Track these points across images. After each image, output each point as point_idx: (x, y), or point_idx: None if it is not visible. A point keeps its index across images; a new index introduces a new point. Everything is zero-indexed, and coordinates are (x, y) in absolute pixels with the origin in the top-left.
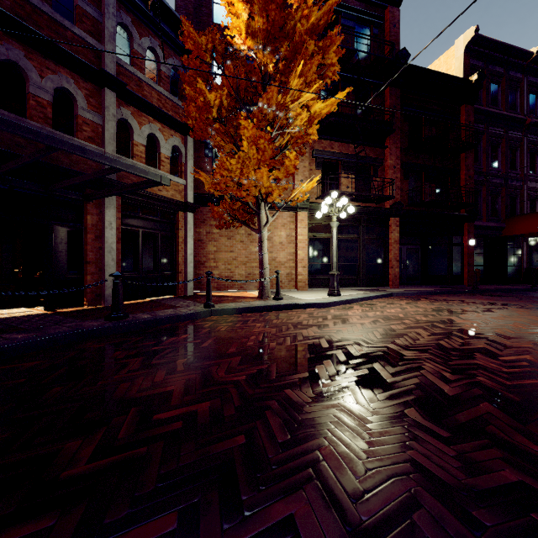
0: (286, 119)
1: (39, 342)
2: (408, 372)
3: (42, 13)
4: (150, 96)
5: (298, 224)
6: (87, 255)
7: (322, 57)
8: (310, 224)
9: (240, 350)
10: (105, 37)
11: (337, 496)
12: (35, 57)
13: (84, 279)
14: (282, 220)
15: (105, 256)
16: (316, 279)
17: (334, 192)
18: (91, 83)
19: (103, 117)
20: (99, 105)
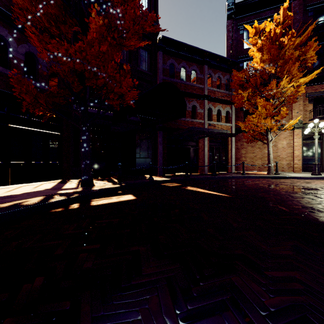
0: (280, 94)
1: (200, 178)
2: (312, 191)
3: (189, 85)
4: (218, 95)
5: (294, 137)
6: (199, 157)
7: (304, 55)
8: (304, 135)
9: (255, 184)
10: (204, 82)
11: (269, 194)
12: (188, 99)
13: (198, 164)
14: (284, 135)
15: (204, 157)
16: (308, 167)
17: (315, 120)
18: (200, 100)
19: (204, 109)
20: (202, 106)
